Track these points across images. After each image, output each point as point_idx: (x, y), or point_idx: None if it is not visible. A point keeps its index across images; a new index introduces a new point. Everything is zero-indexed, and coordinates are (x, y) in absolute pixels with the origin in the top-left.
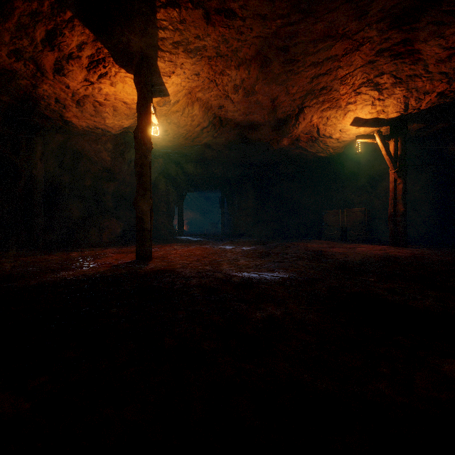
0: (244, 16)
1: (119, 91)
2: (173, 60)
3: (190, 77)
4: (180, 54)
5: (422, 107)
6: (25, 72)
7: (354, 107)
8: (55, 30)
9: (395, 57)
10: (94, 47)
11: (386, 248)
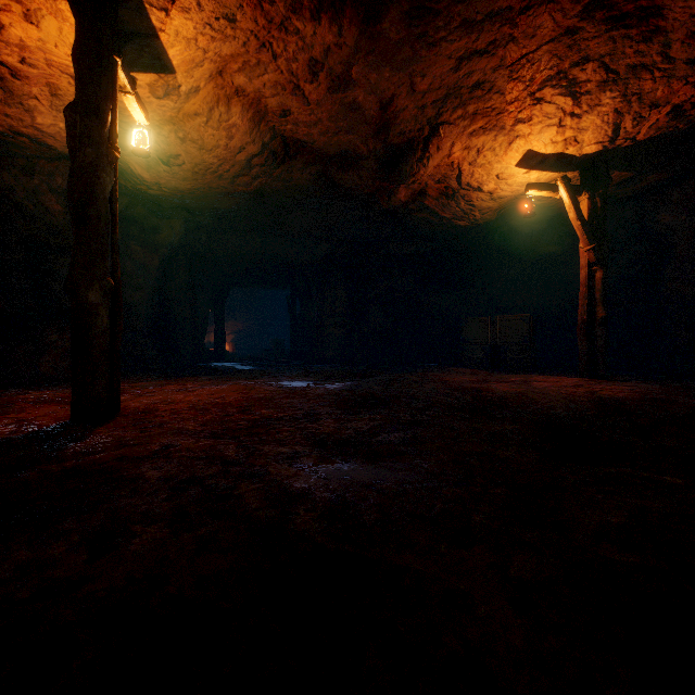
0: None
1: (53, 41)
2: None
3: (214, 22)
4: None
5: (640, 136)
6: None
7: (527, 130)
8: None
9: (615, 23)
10: None
11: (582, 382)
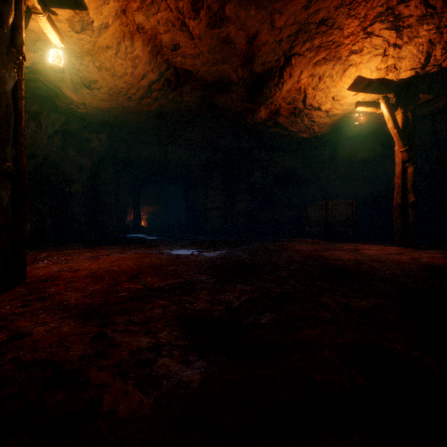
0: None
1: None
2: None
3: None
4: None
5: (445, 63)
6: None
7: (358, 59)
8: None
9: None
10: None
11: (400, 250)
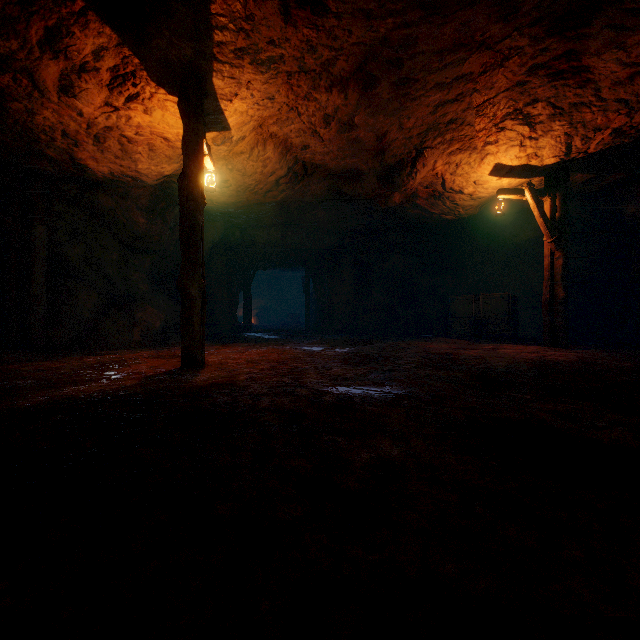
0: (340, 12)
1: (157, 121)
2: (235, 76)
3: (260, 102)
4: (245, 67)
5: (591, 150)
6: (15, 90)
7: (495, 149)
8: (59, 28)
9: (554, 77)
10: (119, 56)
11: (540, 349)
